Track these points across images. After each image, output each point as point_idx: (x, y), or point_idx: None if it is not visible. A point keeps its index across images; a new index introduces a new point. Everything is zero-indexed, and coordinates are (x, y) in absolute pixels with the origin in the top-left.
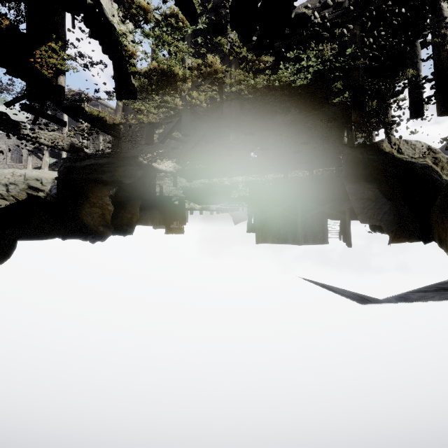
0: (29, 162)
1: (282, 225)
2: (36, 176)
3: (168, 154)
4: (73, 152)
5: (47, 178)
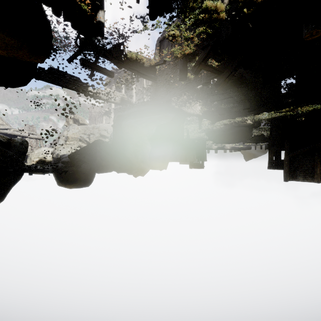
0: (104, 120)
1: (318, 162)
2: (104, 127)
3: (197, 95)
4: (123, 104)
5: (111, 128)
